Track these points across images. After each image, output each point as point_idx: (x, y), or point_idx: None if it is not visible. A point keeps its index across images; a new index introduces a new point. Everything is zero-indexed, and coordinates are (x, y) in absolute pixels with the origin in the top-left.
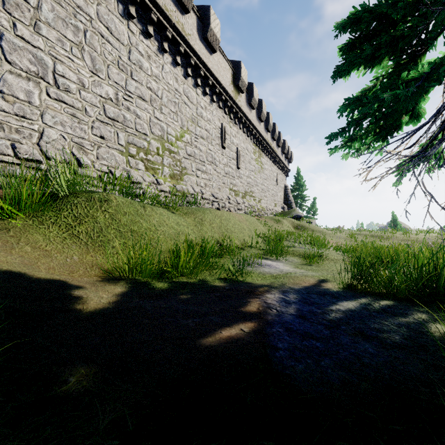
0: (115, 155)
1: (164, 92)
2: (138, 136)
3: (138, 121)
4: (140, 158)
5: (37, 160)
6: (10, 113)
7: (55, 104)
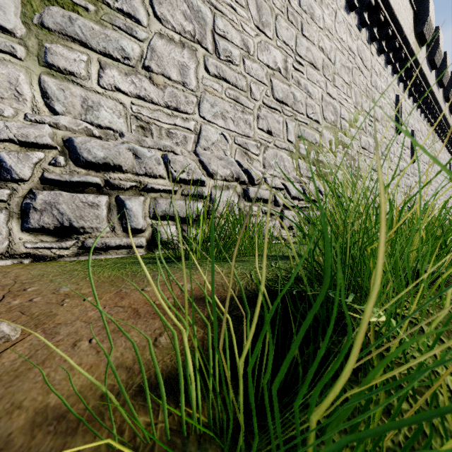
0: (283, 159)
1: (336, 53)
2: (309, 125)
3: (309, 101)
4: (311, 159)
5: (197, 180)
6: (160, 105)
7: (214, 84)
